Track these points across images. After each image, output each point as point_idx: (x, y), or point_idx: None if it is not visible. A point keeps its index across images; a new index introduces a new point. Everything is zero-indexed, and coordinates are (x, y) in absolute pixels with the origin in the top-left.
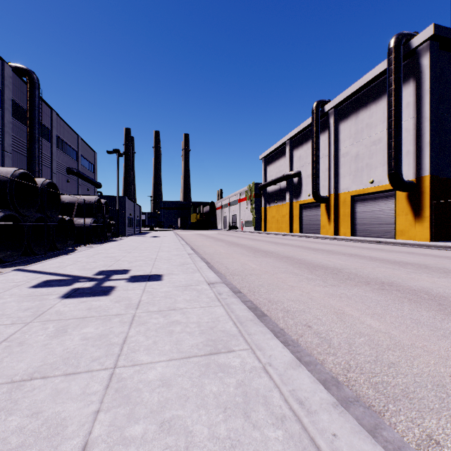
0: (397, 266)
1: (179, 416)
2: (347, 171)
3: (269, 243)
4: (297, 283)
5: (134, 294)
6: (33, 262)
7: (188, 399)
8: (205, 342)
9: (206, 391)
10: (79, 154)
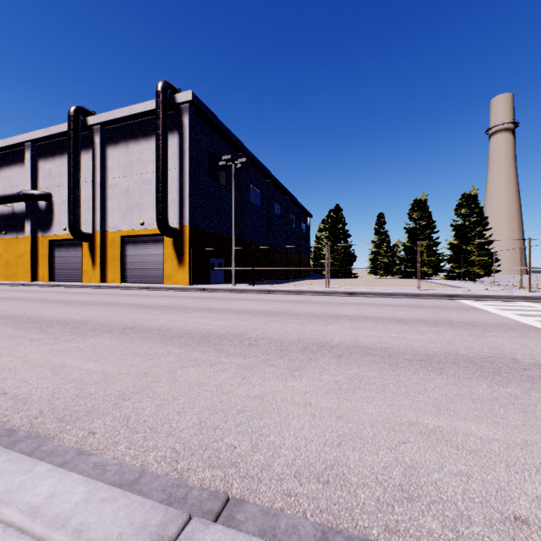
0: (150, 310)
1: None
2: (116, 206)
3: None
4: (12, 348)
5: None
6: None
7: None
8: None
9: None
10: None
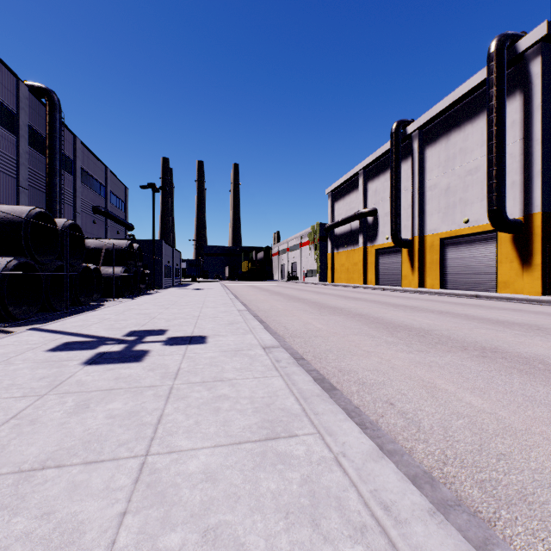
0: (500, 327)
1: (227, 523)
2: (435, 208)
3: (338, 297)
4: (374, 348)
5: (172, 360)
6: (52, 320)
7: (239, 500)
8: (260, 423)
9: (262, 489)
10: (108, 190)
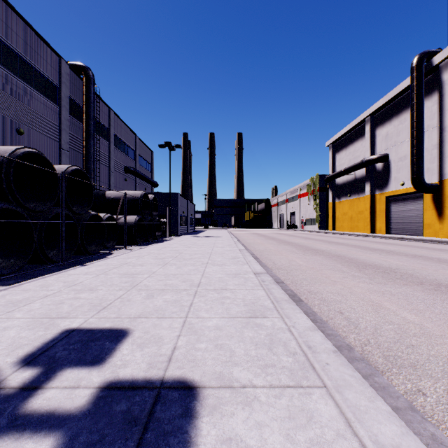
0: None
1: None
2: None
3: (360, 249)
4: None
5: None
6: (30, 277)
7: None
8: None
9: None
10: (137, 153)
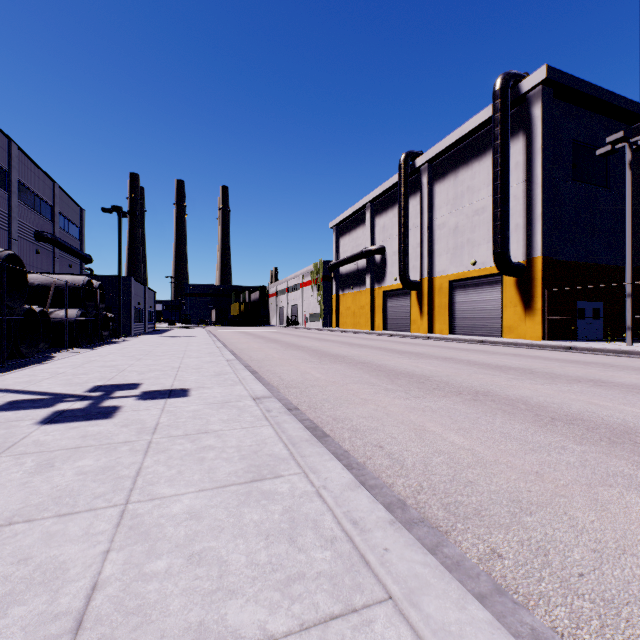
0: (498, 372)
1: (211, 548)
2: (443, 248)
3: (341, 344)
4: (373, 396)
5: (148, 415)
6: None
7: (223, 530)
8: (246, 468)
9: (246, 520)
10: (57, 211)
